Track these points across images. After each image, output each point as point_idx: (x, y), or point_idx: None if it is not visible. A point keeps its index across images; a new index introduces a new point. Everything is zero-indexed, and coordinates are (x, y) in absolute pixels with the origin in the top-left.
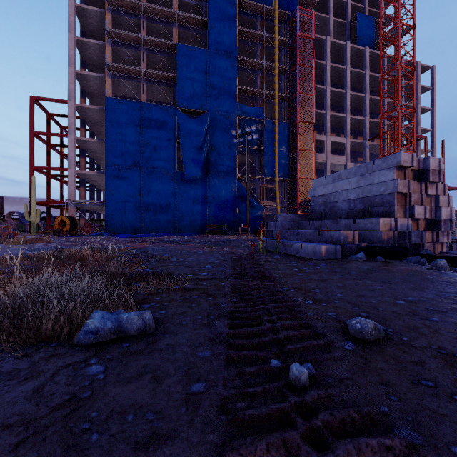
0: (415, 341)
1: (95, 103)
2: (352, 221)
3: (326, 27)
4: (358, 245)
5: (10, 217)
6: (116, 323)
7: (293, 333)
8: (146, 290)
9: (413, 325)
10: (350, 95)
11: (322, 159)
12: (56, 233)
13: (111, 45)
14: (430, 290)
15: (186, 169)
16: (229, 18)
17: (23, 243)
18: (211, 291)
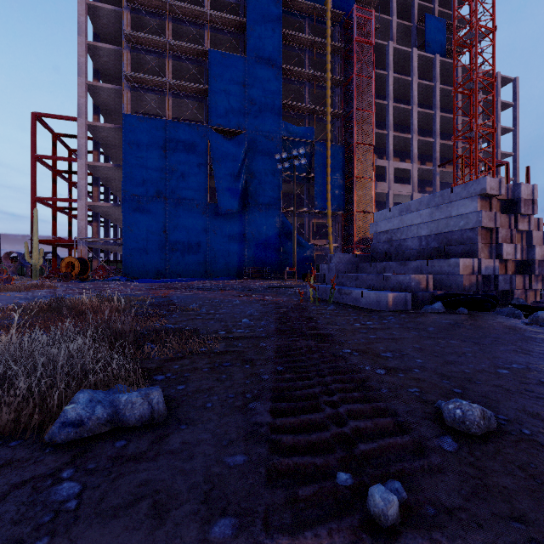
0: (543, 436)
1: (111, 121)
2: (424, 263)
3: (388, 31)
4: (433, 292)
5: (8, 258)
6: (110, 409)
7: (365, 424)
8: (163, 354)
9: (532, 409)
10: (417, 112)
11: (383, 189)
12: (62, 277)
13: (130, 51)
14: (538, 353)
15: (220, 201)
16: (272, 20)
17: (20, 290)
18: (248, 355)
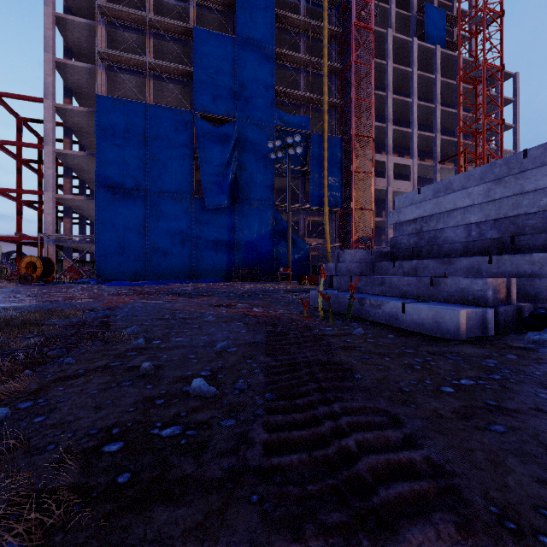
0: None
1: (86, 106)
2: (484, 261)
3: (386, 21)
4: (521, 306)
5: None
6: None
7: None
8: None
9: None
10: (417, 105)
11: (382, 185)
12: (21, 279)
13: (105, 26)
14: None
15: (206, 195)
16: None
17: None
18: None
